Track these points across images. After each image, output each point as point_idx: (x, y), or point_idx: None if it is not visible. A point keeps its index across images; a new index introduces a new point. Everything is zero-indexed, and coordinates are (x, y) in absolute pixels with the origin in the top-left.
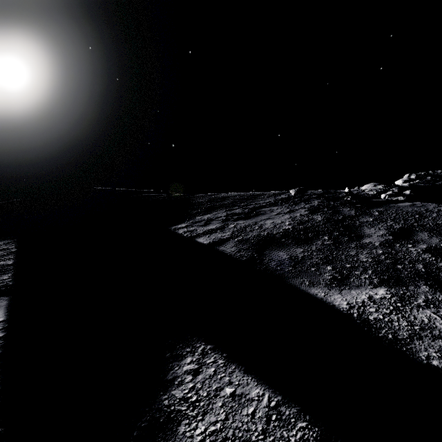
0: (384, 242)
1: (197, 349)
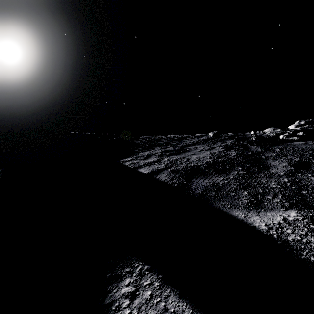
0: (287, 172)
1: (135, 269)
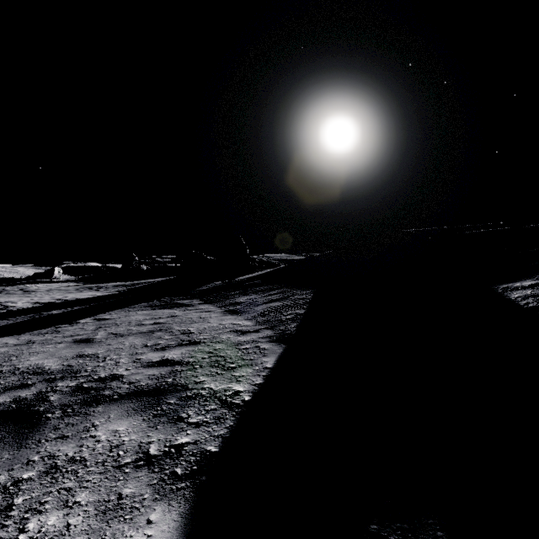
0: None
1: None
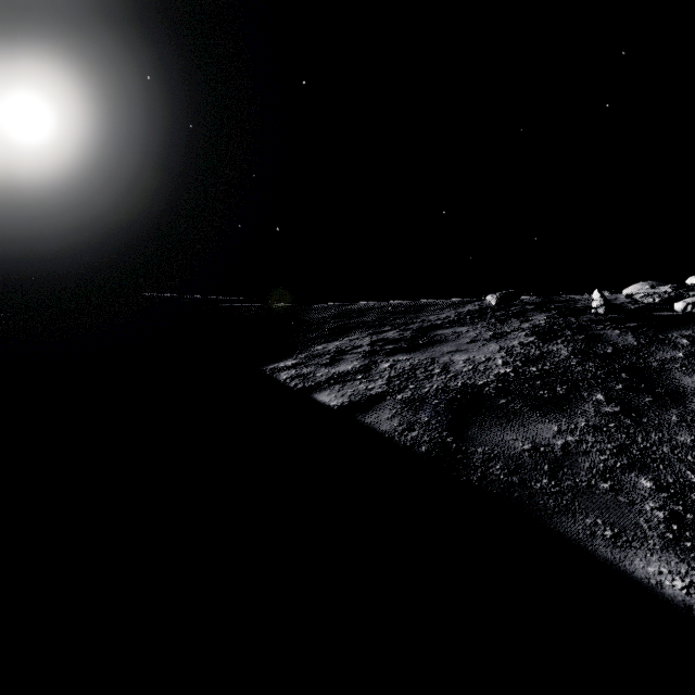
0: None
1: None
